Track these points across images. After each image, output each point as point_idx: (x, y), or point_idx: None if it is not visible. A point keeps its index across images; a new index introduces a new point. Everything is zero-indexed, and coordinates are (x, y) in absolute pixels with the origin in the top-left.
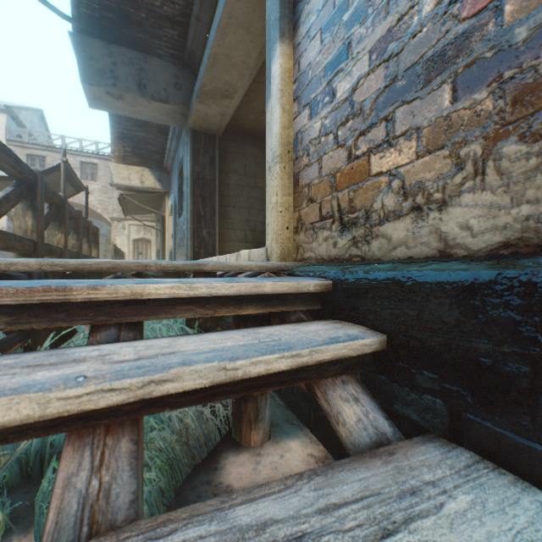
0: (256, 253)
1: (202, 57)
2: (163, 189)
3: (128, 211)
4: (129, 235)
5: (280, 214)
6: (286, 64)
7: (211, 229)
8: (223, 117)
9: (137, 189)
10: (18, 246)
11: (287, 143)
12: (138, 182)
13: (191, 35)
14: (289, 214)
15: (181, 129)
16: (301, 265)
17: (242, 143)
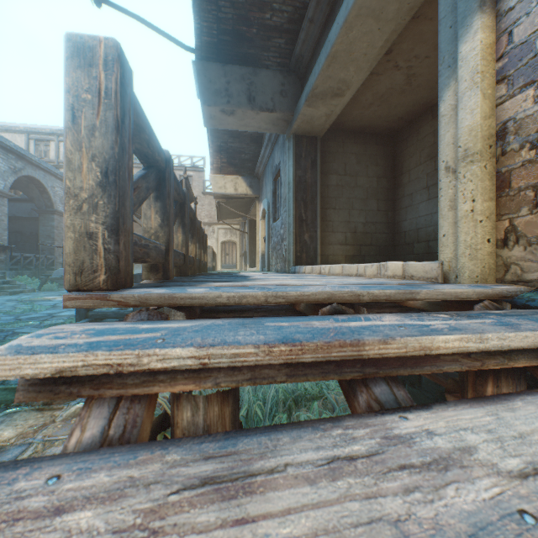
0: (418, 267)
1: (311, 59)
2: (254, 194)
3: (220, 216)
4: (217, 237)
5: (479, 224)
6: (486, 39)
7: (312, 233)
8: (329, 117)
9: (231, 196)
10: (178, 261)
11: (487, 136)
12: (232, 190)
13: (301, 40)
14: (489, 223)
15: (277, 135)
16: (525, 290)
17: (342, 141)
